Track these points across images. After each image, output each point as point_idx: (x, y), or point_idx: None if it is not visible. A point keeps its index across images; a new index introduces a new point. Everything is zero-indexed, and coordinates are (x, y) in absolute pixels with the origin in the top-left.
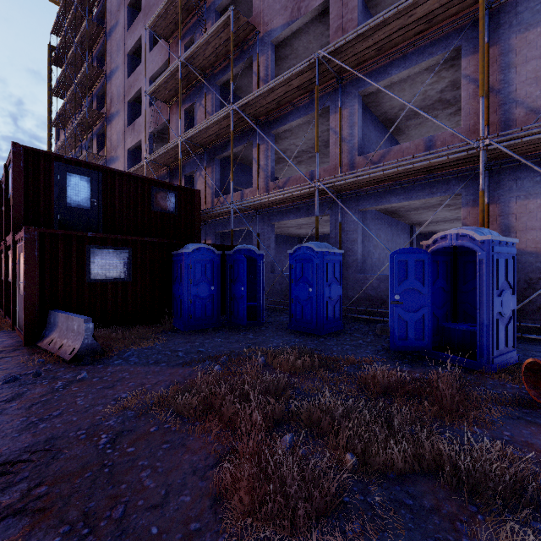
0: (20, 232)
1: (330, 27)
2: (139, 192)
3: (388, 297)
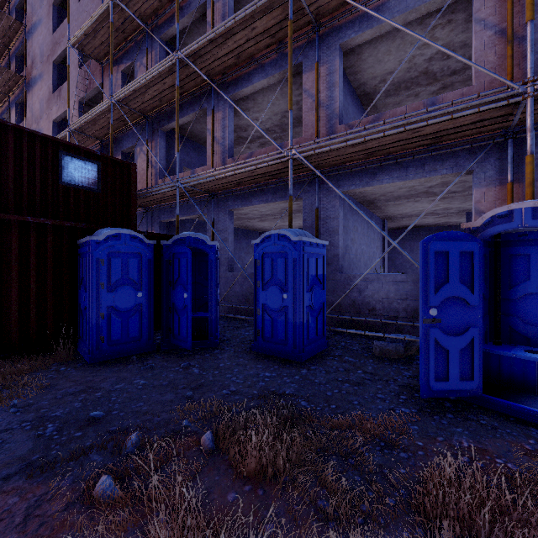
0: None
1: None
2: (37, 156)
3: (378, 302)
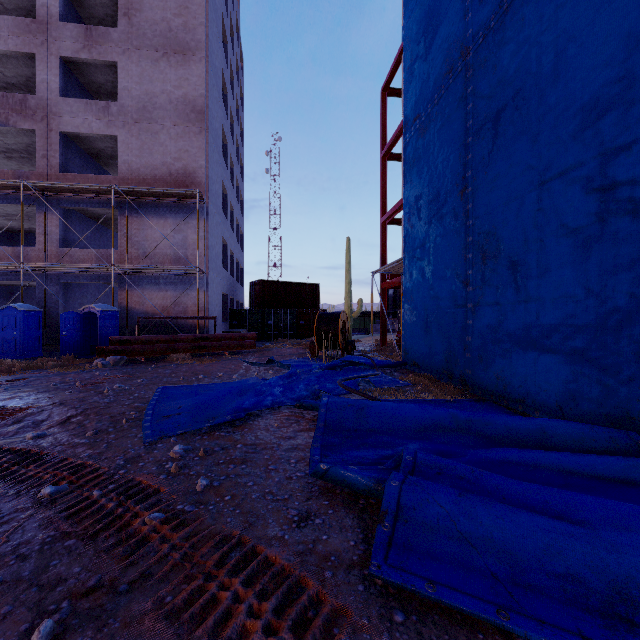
0: None
1: (37, 151)
2: None
3: None
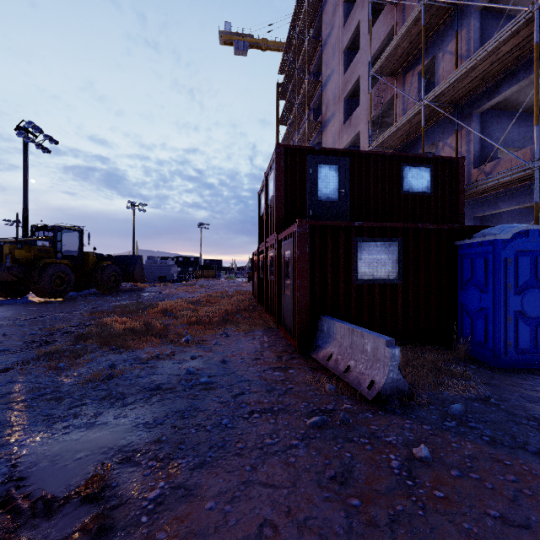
0: (287, 229)
1: None
2: (386, 173)
3: None
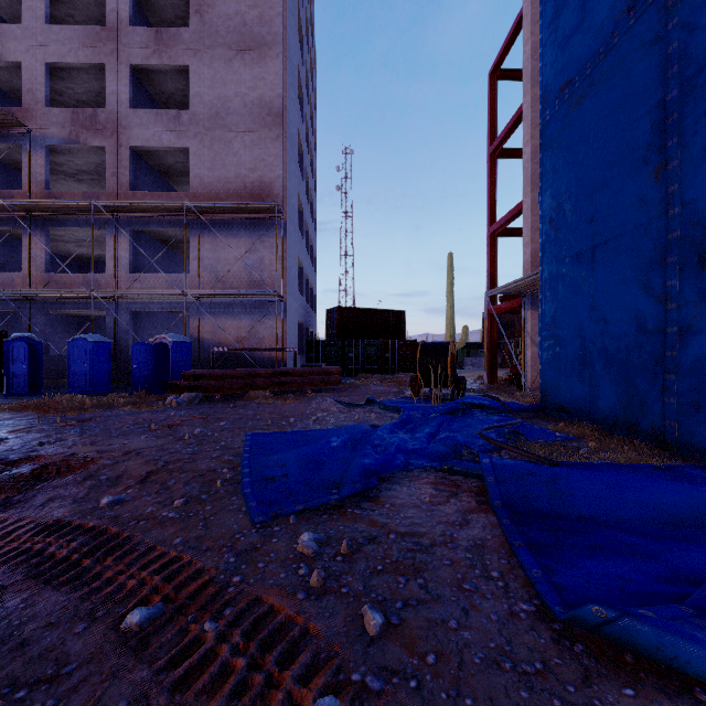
0: None
1: (107, 169)
2: None
3: None
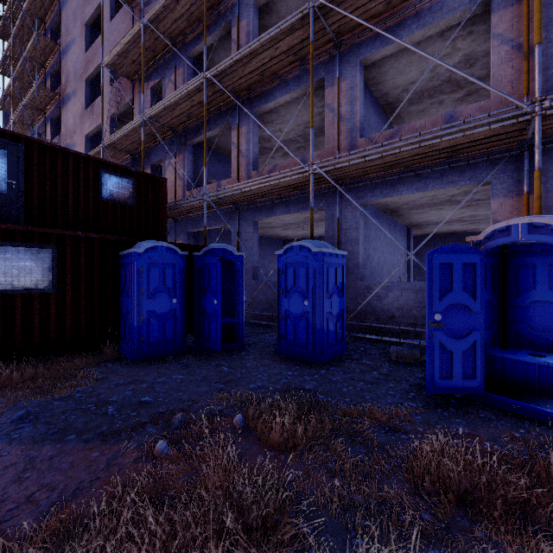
0: None
1: None
2: (80, 175)
3: (397, 309)
